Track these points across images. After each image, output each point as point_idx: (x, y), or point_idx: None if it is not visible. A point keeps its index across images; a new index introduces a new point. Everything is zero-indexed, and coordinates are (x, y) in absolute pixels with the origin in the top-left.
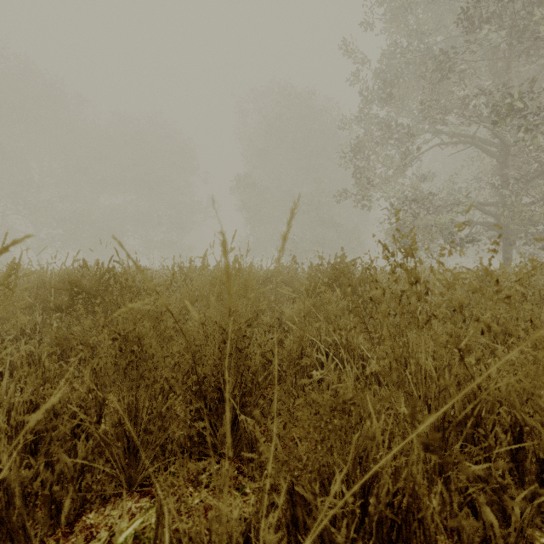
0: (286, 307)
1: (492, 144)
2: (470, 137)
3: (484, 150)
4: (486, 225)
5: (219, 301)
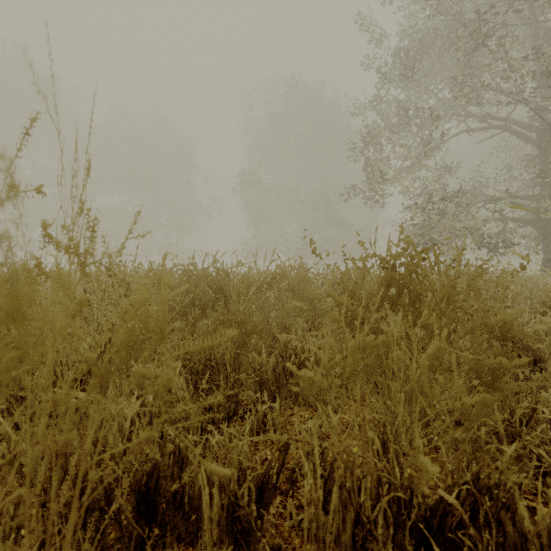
0: (294, 333)
1: (530, 127)
2: (504, 119)
3: (520, 135)
4: (523, 221)
5: (6, 394)
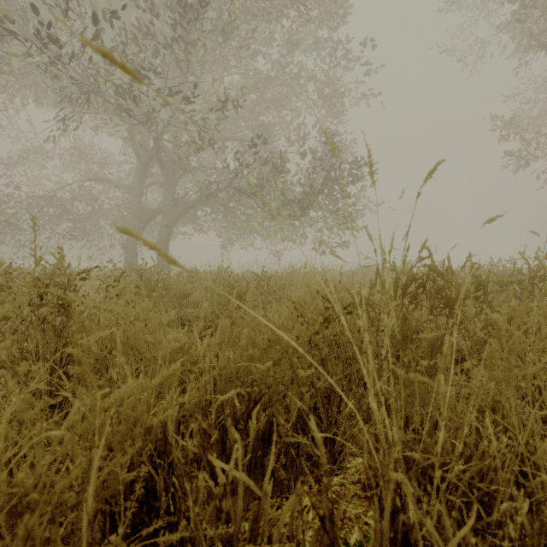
0: None
1: None
2: None
3: None
4: None
5: None
